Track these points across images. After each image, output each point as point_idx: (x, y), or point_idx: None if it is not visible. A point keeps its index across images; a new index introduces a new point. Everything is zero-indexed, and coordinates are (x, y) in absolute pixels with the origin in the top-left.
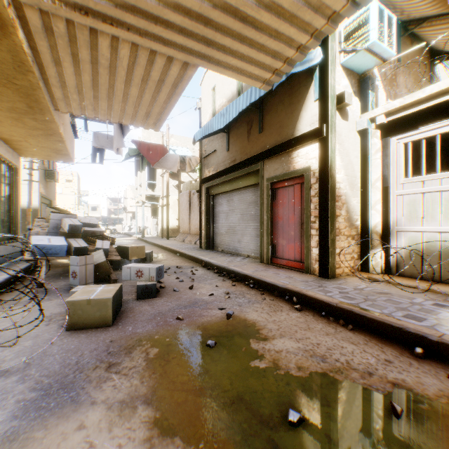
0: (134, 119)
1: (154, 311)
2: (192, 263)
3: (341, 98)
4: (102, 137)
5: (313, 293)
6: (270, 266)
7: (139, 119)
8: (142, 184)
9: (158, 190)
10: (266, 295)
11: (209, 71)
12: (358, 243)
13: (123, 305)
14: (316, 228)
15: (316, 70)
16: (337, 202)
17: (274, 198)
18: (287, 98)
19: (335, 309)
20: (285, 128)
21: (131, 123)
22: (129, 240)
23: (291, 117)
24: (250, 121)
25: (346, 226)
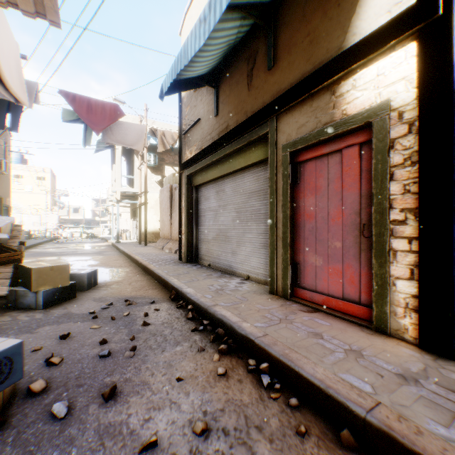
0: None
1: None
2: (158, 290)
3: None
4: None
5: None
6: (291, 304)
7: None
8: (116, 179)
9: (137, 186)
10: (315, 440)
11: (191, 10)
12: None
13: None
14: (405, 235)
15: None
16: None
17: (297, 179)
18: None
19: None
20: (323, 41)
21: None
22: (98, 247)
23: (337, 15)
24: (252, 56)
25: None
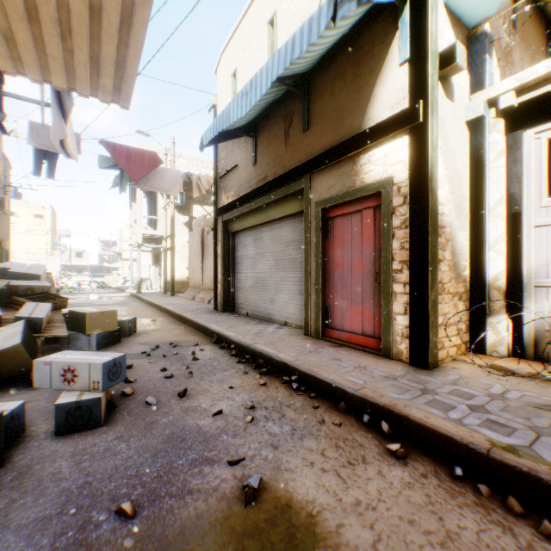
0: (74, 76)
1: (74, 480)
2: (198, 336)
3: (448, 57)
4: (45, 131)
5: (422, 413)
6: (322, 342)
7: (84, 75)
8: (137, 220)
9: (161, 228)
10: (323, 410)
11: (227, 51)
12: (467, 305)
13: (12, 457)
14: (402, 281)
15: (403, 11)
16: (439, 237)
17: (328, 233)
18: (350, 69)
19: (486, 461)
20: (347, 117)
21: (72, 86)
22: (118, 298)
23: (357, 99)
24: (289, 115)
25: (451, 279)
